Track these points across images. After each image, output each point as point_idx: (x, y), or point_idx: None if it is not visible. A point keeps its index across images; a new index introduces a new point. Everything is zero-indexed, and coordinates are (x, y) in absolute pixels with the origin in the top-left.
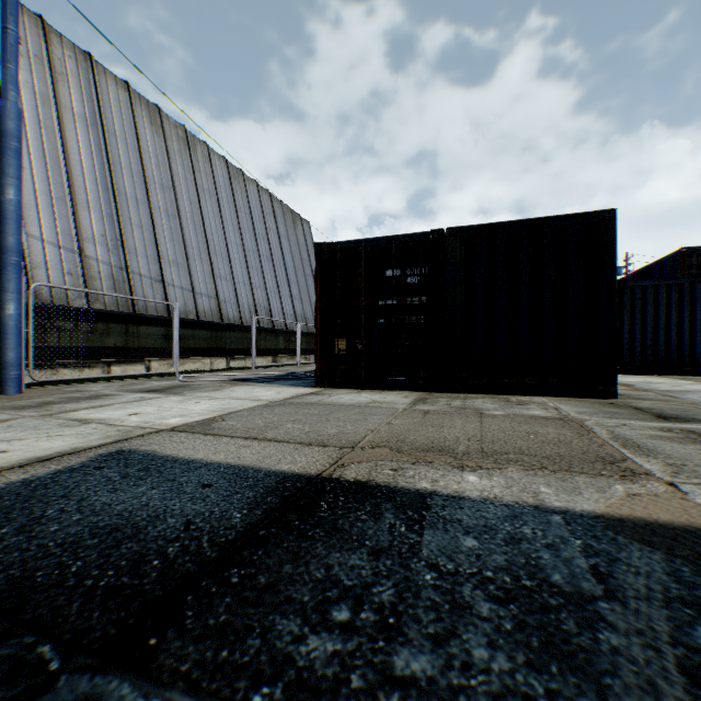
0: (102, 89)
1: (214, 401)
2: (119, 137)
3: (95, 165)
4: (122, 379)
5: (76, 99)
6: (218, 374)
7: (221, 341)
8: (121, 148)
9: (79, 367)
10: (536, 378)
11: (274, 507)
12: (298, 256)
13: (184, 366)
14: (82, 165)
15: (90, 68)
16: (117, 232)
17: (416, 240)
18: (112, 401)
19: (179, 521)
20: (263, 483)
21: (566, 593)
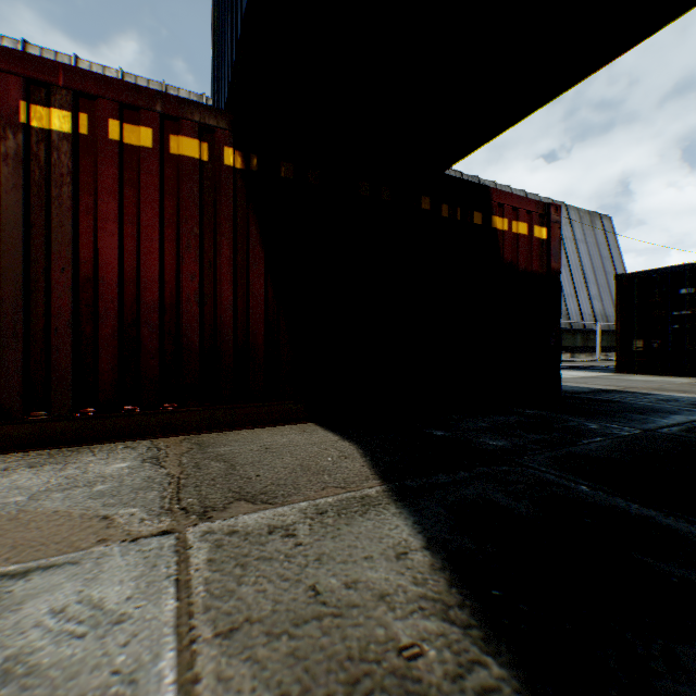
0: None
1: None
2: None
3: None
4: None
5: None
6: None
7: None
8: None
9: None
10: None
11: (596, 391)
12: (596, 256)
13: None
14: None
15: None
16: None
17: None
18: None
19: (569, 390)
20: (591, 389)
21: (677, 401)
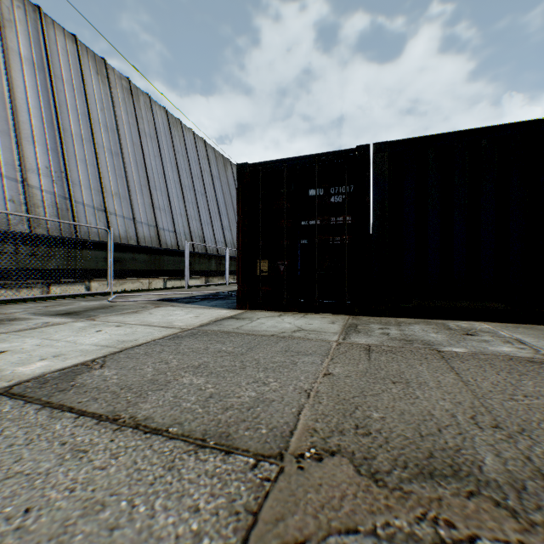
0: (50, 38)
1: (119, 329)
2: (66, 82)
3: (41, 105)
4: (58, 299)
5: (23, 44)
6: (150, 293)
7: (160, 263)
8: (67, 91)
9: (16, 287)
10: (472, 301)
11: None
12: (228, 194)
13: (123, 286)
14: (28, 104)
15: (38, 19)
16: (62, 165)
17: (340, 157)
18: (4, 329)
19: None
20: None
21: None
